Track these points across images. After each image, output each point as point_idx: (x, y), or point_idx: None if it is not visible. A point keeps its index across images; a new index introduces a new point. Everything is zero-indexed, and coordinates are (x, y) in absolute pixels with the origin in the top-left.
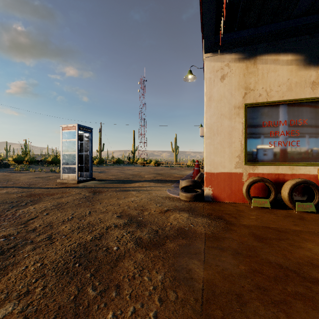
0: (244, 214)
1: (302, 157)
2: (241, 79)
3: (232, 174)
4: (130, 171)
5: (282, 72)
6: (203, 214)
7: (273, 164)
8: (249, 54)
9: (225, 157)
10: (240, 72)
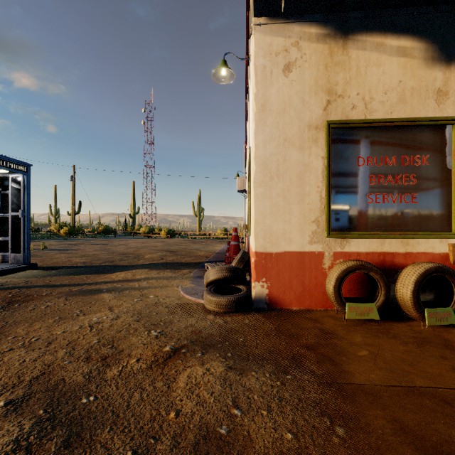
0: (340, 341)
1: (420, 222)
2: (322, 75)
3: (304, 255)
4: (122, 248)
5: (391, 67)
6: (258, 352)
7: (377, 236)
8: (336, 28)
9: (292, 222)
10: (319, 60)
